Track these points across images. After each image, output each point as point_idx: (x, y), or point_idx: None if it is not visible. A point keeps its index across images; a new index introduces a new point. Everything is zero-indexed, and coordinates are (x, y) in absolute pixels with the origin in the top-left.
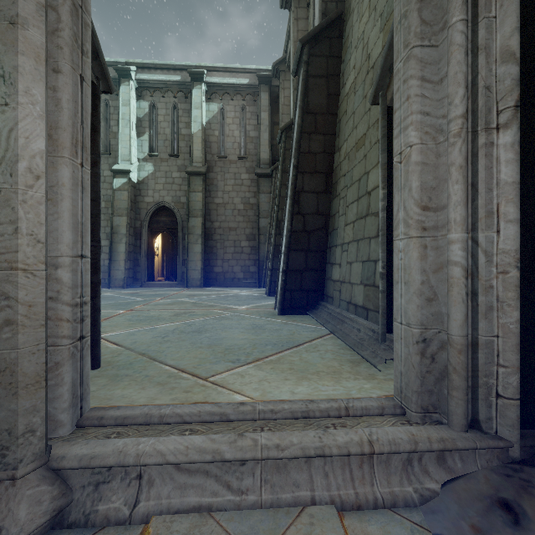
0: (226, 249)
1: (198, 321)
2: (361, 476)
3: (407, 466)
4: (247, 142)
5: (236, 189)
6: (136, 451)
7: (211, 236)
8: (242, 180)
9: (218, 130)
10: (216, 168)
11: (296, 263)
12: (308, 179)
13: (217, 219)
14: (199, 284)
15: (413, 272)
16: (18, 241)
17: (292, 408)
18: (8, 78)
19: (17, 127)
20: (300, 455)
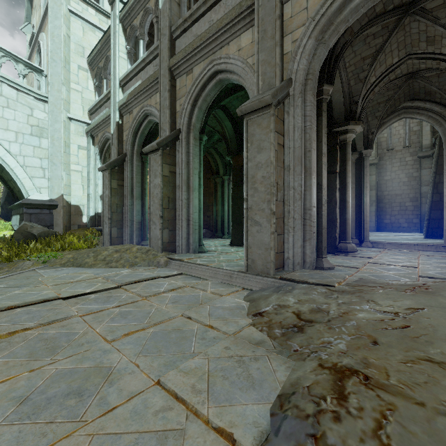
0: (392, 208)
1: (383, 238)
2: (425, 248)
3: (436, 248)
4: (411, 135)
5: (401, 168)
6: (382, 242)
7: (381, 201)
8: (406, 162)
9: (387, 133)
10: (385, 157)
11: (435, 216)
12: (442, 177)
13: (386, 189)
14: (373, 230)
15: (444, 216)
16: (367, 213)
17: (414, 243)
18: (366, 194)
19: (367, 200)
20: (412, 244)
